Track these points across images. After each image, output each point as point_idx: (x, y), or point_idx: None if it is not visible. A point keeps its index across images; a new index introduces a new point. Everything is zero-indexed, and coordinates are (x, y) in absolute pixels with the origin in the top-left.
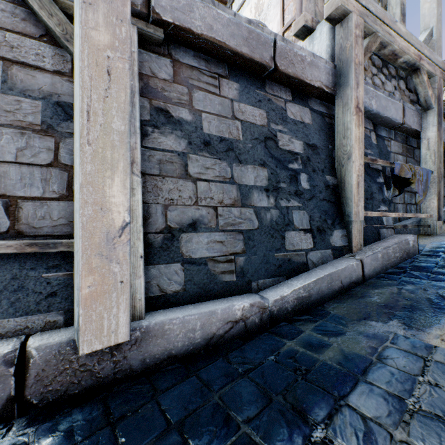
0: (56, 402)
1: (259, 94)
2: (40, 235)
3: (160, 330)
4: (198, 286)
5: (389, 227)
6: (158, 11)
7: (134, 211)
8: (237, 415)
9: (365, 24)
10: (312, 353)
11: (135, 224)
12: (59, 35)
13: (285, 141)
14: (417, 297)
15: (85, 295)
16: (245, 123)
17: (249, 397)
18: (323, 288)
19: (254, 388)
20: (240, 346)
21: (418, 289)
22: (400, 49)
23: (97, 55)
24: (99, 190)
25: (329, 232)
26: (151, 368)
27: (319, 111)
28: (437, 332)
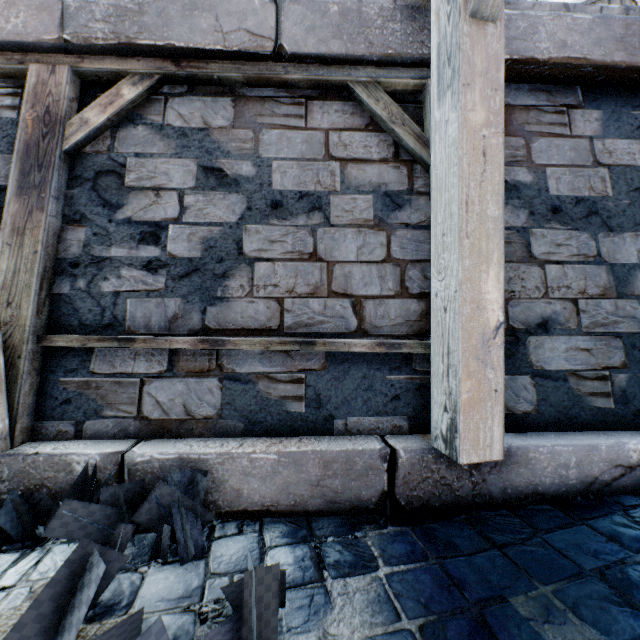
0: (419, 509)
1: (636, 117)
2: (381, 335)
3: (522, 457)
4: (555, 408)
5: None
6: None
7: None
8: None
9: None
10: None
11: None
12: (385, 120)
13: None
14: None
15: (464, 401)
16: (615, 168)
17: None
18: None
19: None
20: None
21: None
22: None
23: (474, 138)
24: (475, 287)
25: None
26: (512, 502)
27: None
28: None
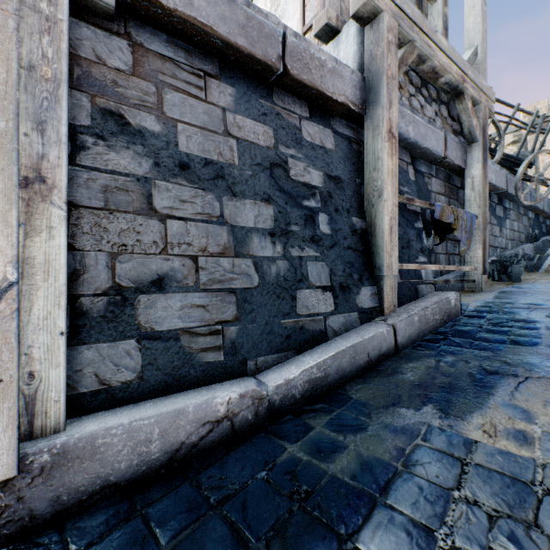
0: None
1: (263, 106)
2: None
3: (88, 448)
4: (164, 371)
5: (429, 282)
6: None
7: (52, 262)
8: None
9: (400, 29)
10: (319, 463)
11: (52, 282)
12: None
13: (299, 170)
14: (457, 372)
15: None
16: (243, 142)
17: (215, 548)
18: (344, 364)
19: (226, 531)
20: (221, 458)
21: (459, 361)
22: (441, 66)
23: None
24: None
25: (356, 290)
26: (71, 509)
27: (345, 135)
28: (479, 420)
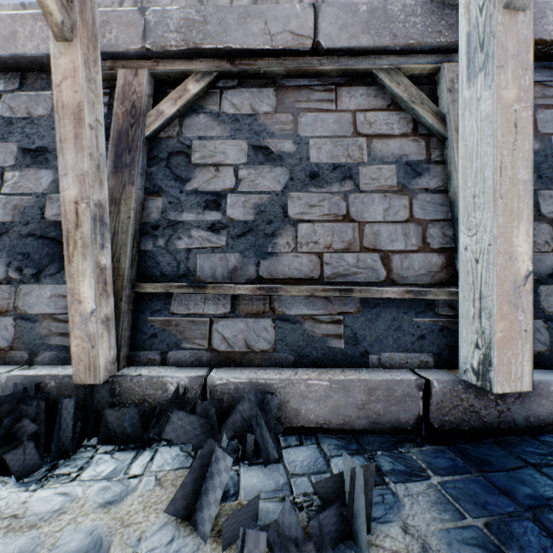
0: (450, 432)
1: None
2: (407, 284)
3: (544, 390)
4: None
5: None
6: None
7: None
8: None
9: None
10: None
11: None
12: (406, 100)
13: None
14: None
15: (498, 339)
16: None
17: None
18: None
19: None
20: None
21: None
22: None
23: (506, 113)
24: (507, 241)
25: None
26: (534, 429)
27: None
28: None
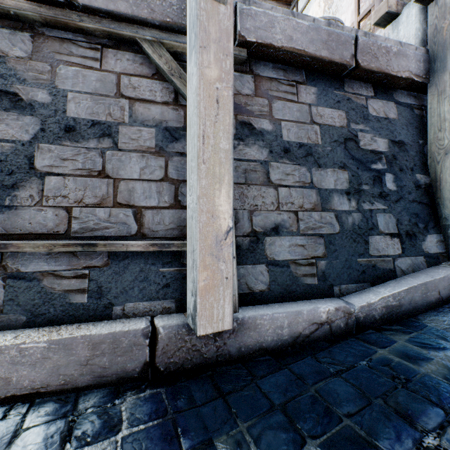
0: (175, 372)
1: (337, 95)
2: (157, 237)
3: (252, 324)
4: (281, 286)
5: None
6: (243, 34)
7: None
8: (337, 409)
9: None
10: (410, 364)
11: None
12: (166, 72)
13: (367, 140)
14: None
15: (201, 287)
16: (324, 126)
17: (346, 395)
18: (416, 298)
19: (349, 388)
20: (326, 348)
21: None
22: None
23: (209, 89)
24: (211, 201)
25: (421, 237)
26: (245, 357)
27: (406, 103)
28: None
